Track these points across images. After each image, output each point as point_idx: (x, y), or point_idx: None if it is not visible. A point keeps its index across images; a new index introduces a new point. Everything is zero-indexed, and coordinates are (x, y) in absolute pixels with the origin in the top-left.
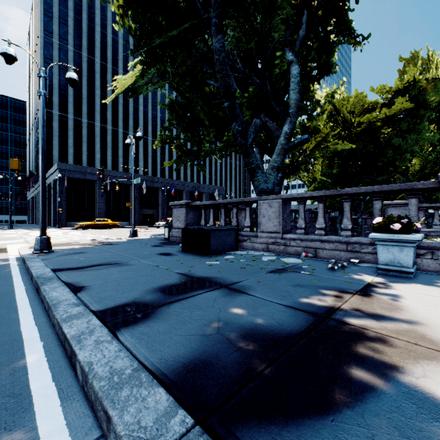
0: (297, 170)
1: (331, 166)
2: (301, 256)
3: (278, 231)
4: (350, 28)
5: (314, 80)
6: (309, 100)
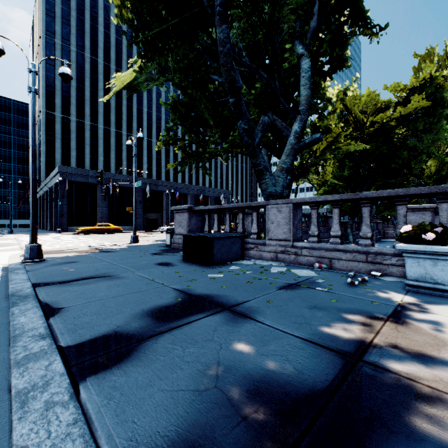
0: (306, 173)
1: (341, 168)
2: (314, 267)
3: (288, 238)
4: (366, 18)
5: (326, 76)
6: (319, 97)
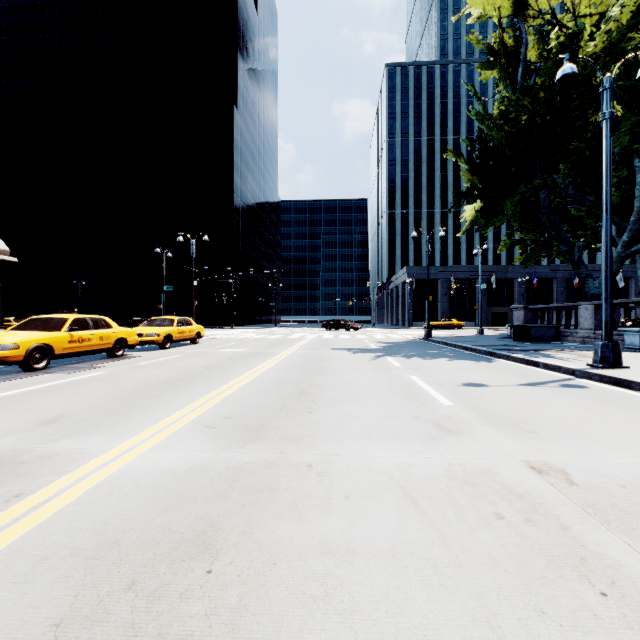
0: None
1: None
2: None
3: (591, 328)
4: None
5: None
6: None
